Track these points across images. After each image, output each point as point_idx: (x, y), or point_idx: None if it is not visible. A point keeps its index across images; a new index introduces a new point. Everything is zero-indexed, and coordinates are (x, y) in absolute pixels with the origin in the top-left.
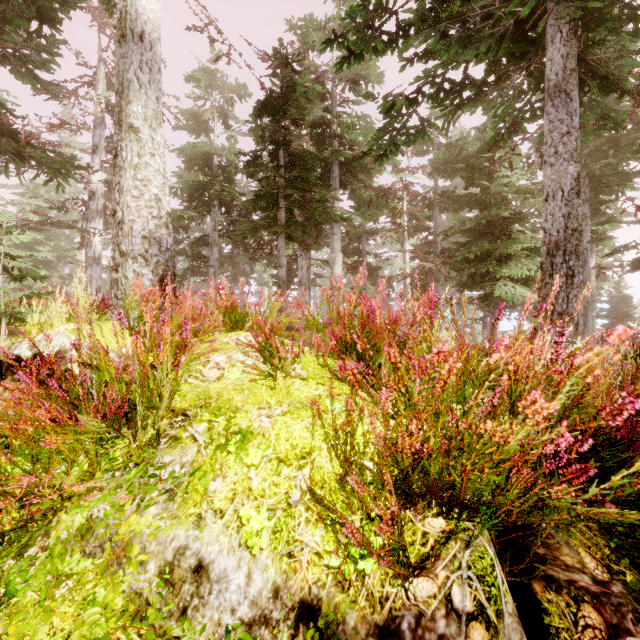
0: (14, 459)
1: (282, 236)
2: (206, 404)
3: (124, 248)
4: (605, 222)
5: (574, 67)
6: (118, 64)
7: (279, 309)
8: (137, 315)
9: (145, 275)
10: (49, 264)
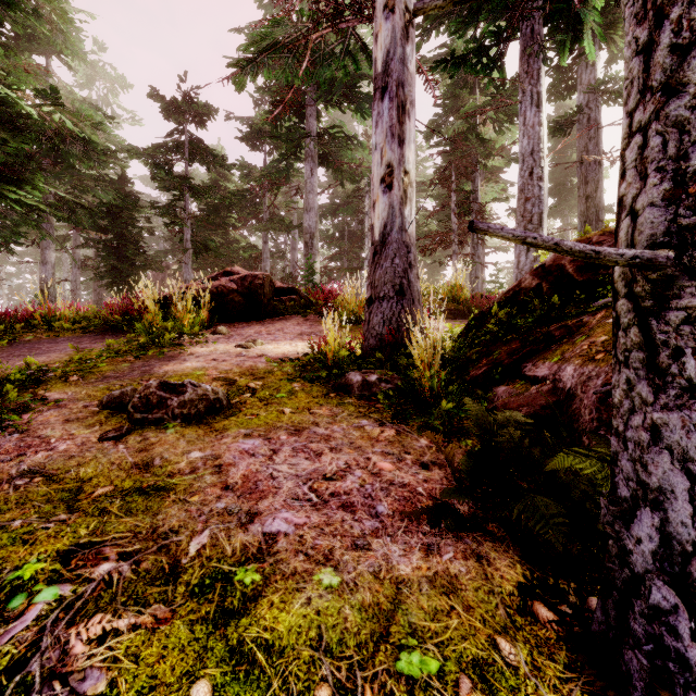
0: None
1: None
2: None
3: None
4: None
5: None
6: None
7: None
8: None
9: None
10: None
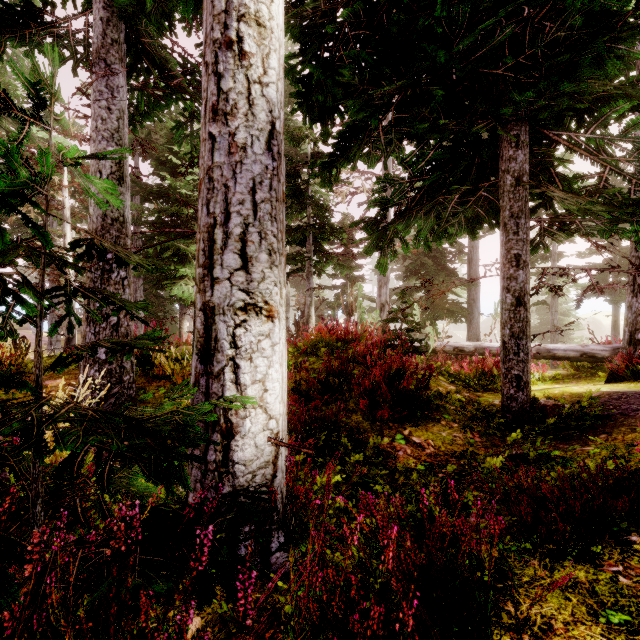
0: None
1: None
2: None
3: None
4: None
5: (117, 38)
6: None
7: None
8: None
9: None
10: None
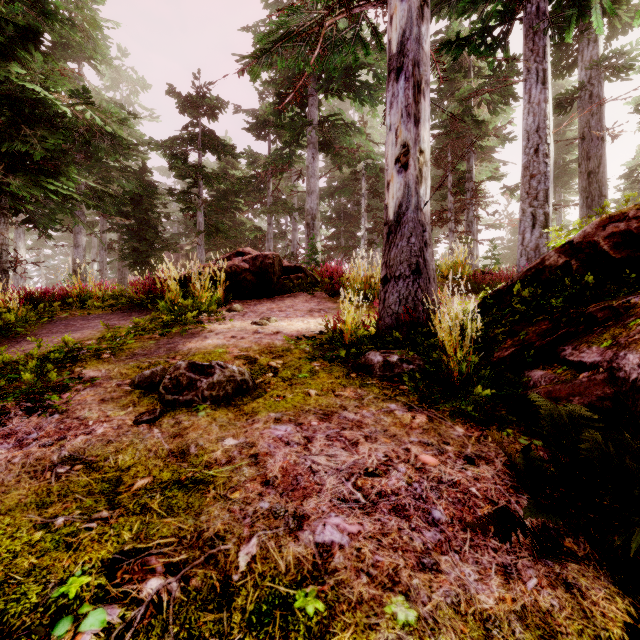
0: None
1: None
2: None
3: None
4: None
5: None
6: None
7: None
8: None
9: None
10: None
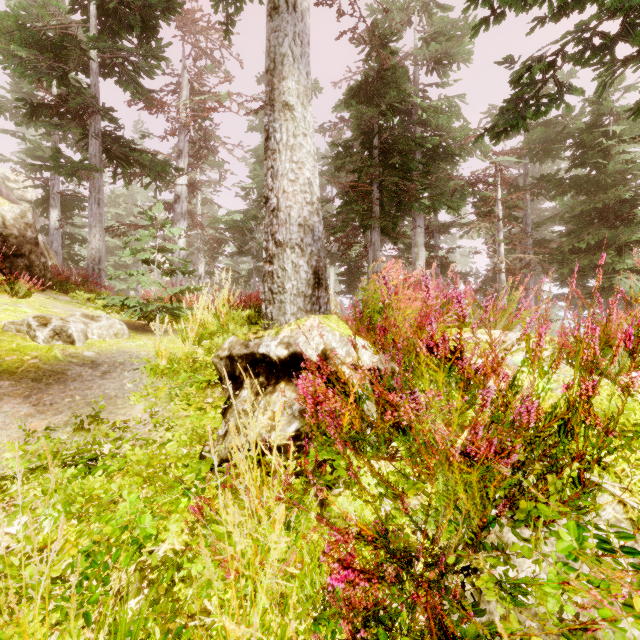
0: (310, 489)
1: (377, 229)
2: (625, 432)
3: (280, 237)
4: None
5: None
6: (269, 39)
7: None
8: (295, 310)
9: (301, 266)
10: (126, 268)
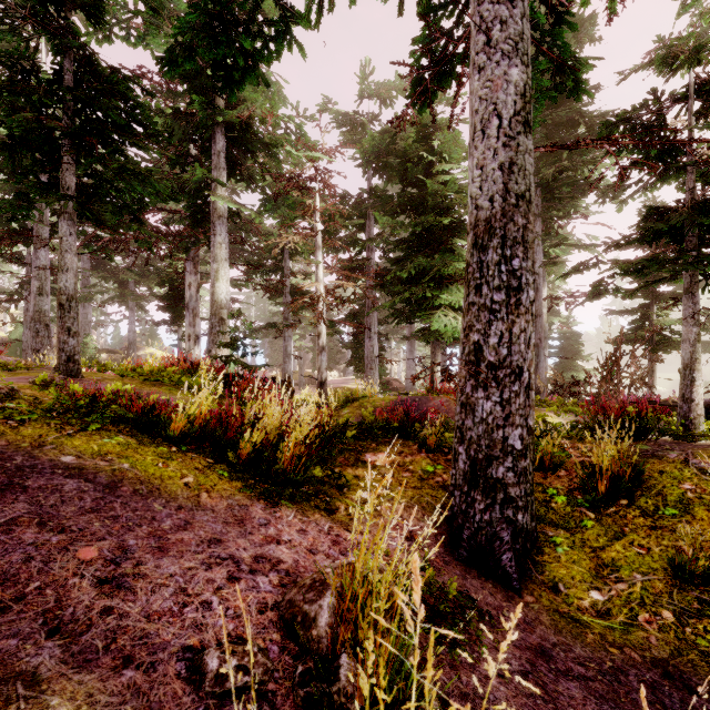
0: None
1: (67, 216)
2: None
3: None
4: (558, 244)
5: None
6: None
7: (59, 347)
8: None
9: None
10: None
